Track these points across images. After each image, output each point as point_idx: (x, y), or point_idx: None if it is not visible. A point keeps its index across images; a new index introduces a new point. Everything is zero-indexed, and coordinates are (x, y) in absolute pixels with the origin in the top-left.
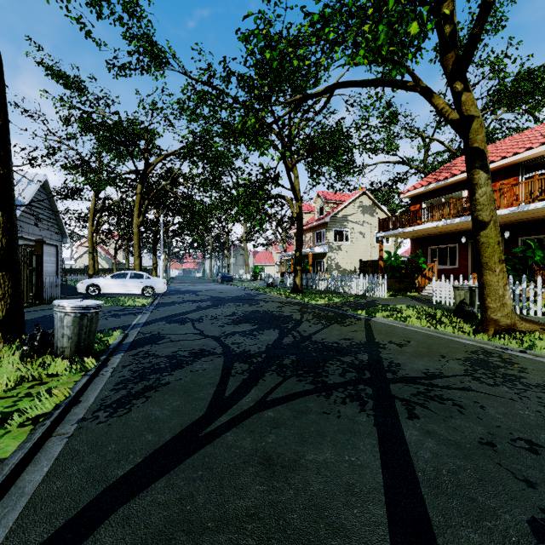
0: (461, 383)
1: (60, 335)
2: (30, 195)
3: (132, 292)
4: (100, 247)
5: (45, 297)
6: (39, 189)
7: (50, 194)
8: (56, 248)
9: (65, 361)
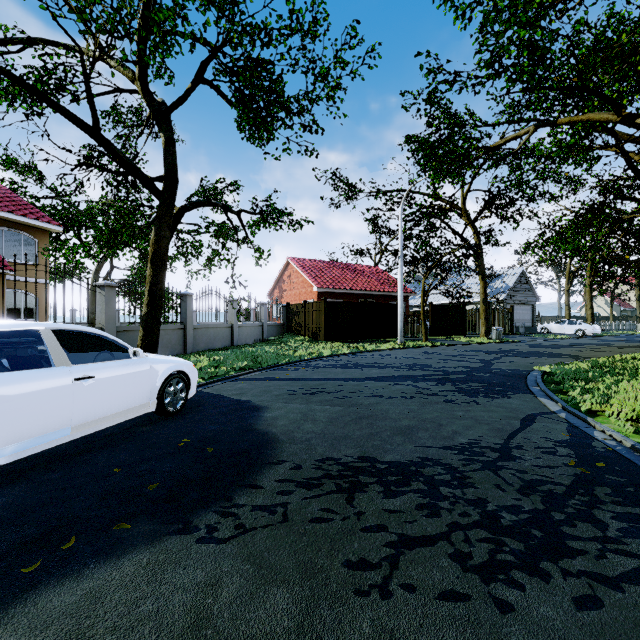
0: (563, 349)
1: (493, 335)
2: (513, 282)
3: (568, 333)
4: (607, 294)
5: (515, 332)
6: (519, 276)
7: (526, 276)
8: (532, 306)
9: (492, 340)
